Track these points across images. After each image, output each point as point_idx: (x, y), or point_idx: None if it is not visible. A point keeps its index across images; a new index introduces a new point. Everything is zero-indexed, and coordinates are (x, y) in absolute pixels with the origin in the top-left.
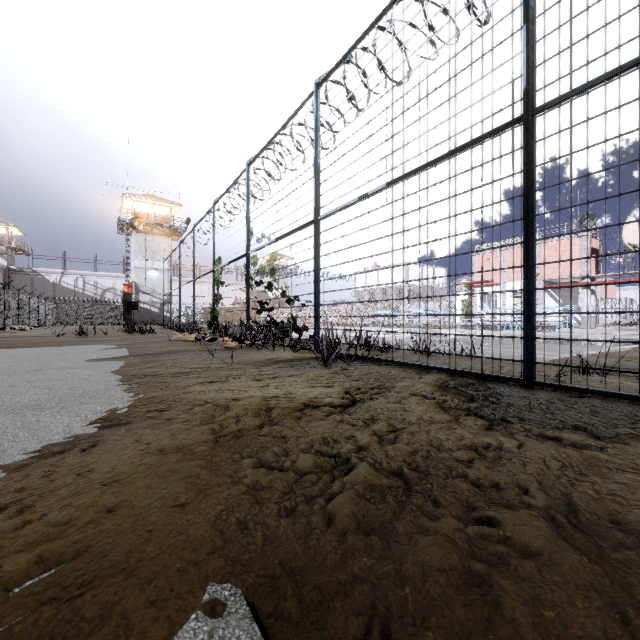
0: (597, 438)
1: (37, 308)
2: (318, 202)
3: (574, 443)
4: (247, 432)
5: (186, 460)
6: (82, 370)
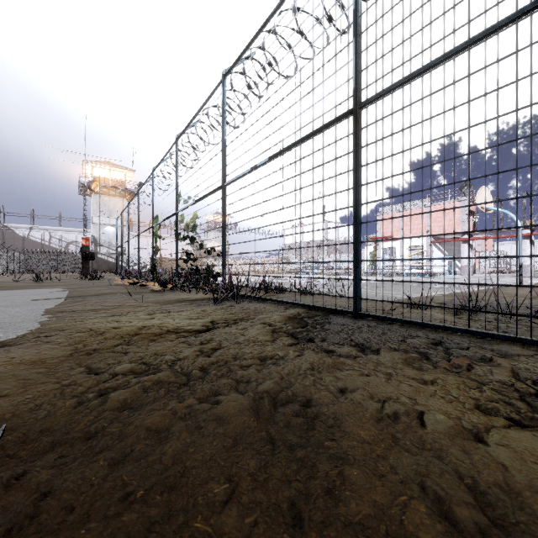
0: (363, 351)
1: (6, 258)
2: (225, 171)
3: (341, 354)
4: (101, 350)
5: (32, 368)
6: (14, 308)
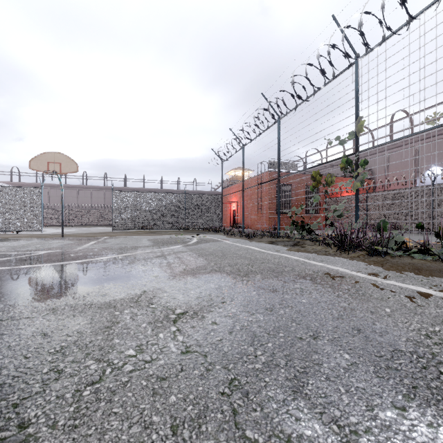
0: None
1: None
2: (278, 170)
3: None
4: None
5: None
6: None
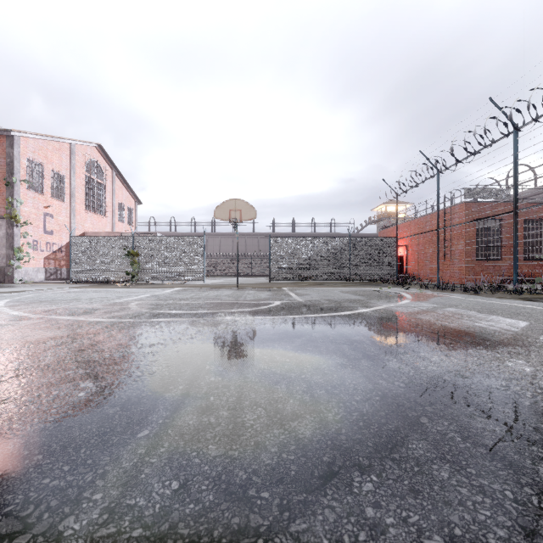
0: None
1: None
2: (514, 200)
3: None
4: None
5: None
6: None
